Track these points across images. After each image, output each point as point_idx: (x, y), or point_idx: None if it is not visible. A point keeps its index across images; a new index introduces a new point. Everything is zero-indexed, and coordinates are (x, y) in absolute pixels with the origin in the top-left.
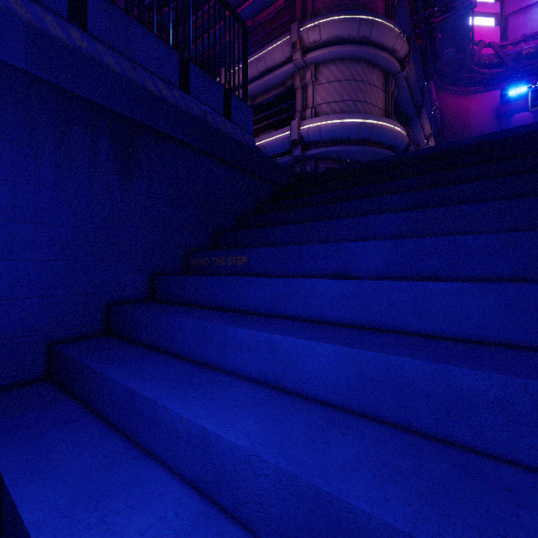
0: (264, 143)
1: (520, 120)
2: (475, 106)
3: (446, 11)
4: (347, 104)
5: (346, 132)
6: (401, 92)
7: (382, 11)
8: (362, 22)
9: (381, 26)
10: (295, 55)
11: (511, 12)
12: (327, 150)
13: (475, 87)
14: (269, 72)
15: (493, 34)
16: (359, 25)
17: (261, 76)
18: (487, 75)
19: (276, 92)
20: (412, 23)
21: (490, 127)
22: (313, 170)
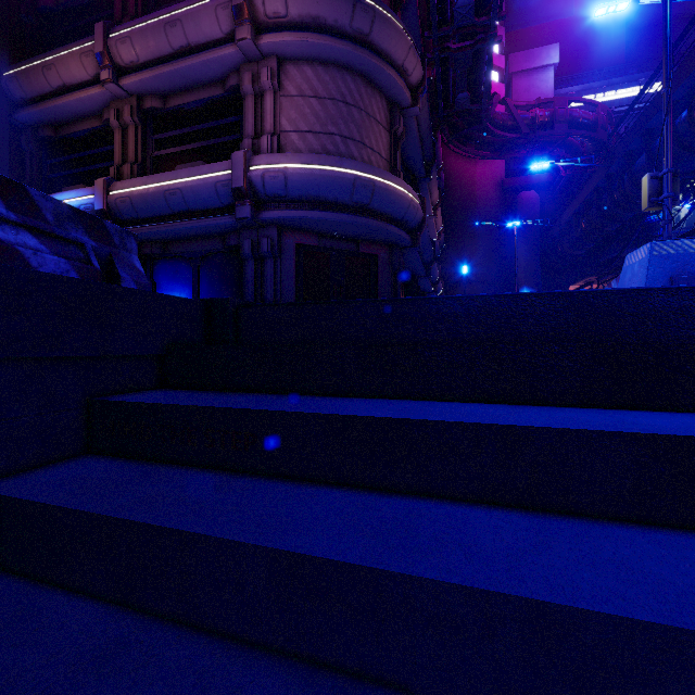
0: (181, 184)
1: (528, 200)
2: (481, 174)
3: (465, 38)
4: (333, 140)
5: (332, 188)
6: (410, 138)
7: (385, 3)
8: (358, 4)
9: (386, 22)
10: (240, 30)
11: (515, 71)
12: (299, 214)
13: (481, 151)
14: (193, 53)
15: (498, 91)
16: (353, 8)
17: (178, 58)
18: (499, 138)
19: (208, 94)
20: (422, 43)
21: (496, 202)
22: (275, 246)
